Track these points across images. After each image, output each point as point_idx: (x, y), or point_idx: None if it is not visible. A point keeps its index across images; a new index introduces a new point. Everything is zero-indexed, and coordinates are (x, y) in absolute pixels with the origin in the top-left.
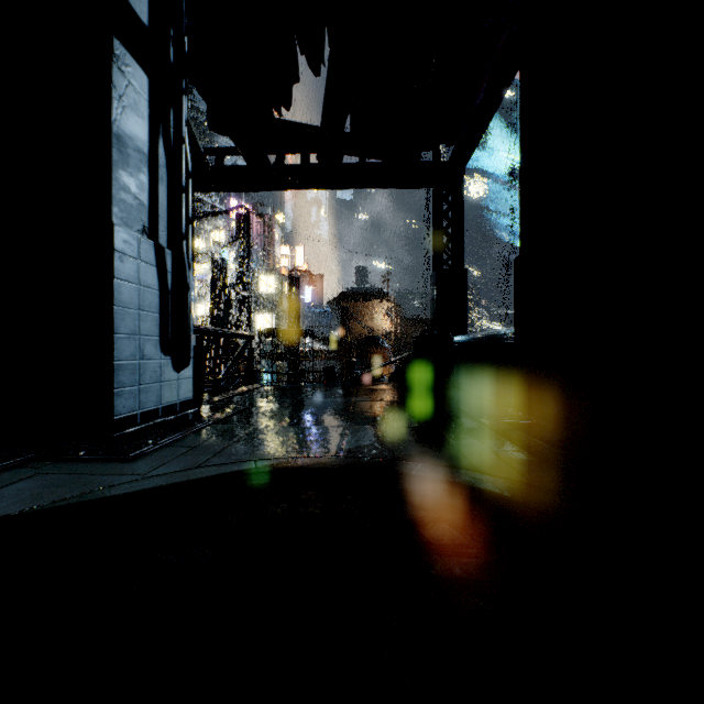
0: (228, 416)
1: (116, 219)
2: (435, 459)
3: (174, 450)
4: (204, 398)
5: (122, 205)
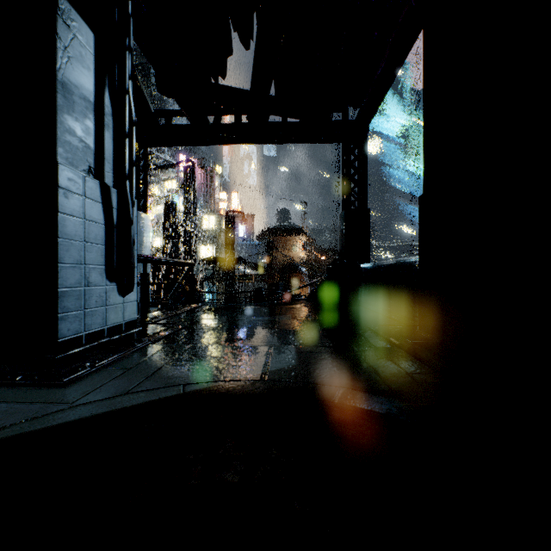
0: (167, 335)
1: (60, 159)
2: (355, 383)
3: (110, 372)
4: (149, 317)
5: (67, 146)
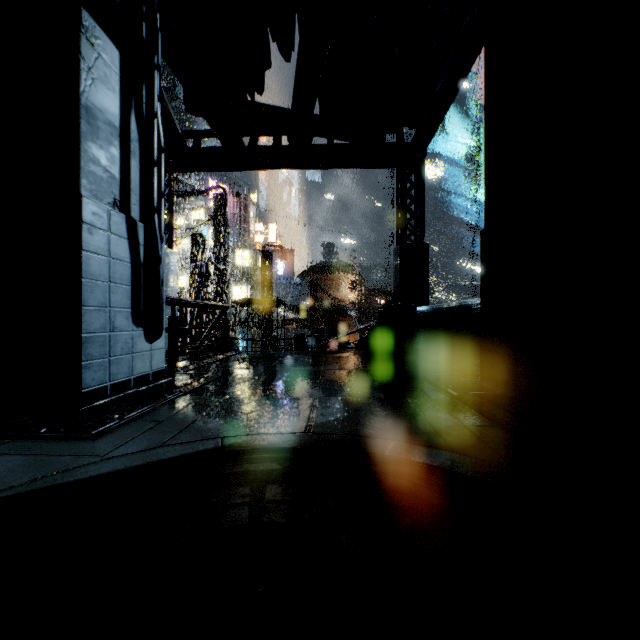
0: (199, 386)
1: (84, 191)
2: (407, 436)
3: (140, 425)
4: (178, 367)
5: (91, 177)
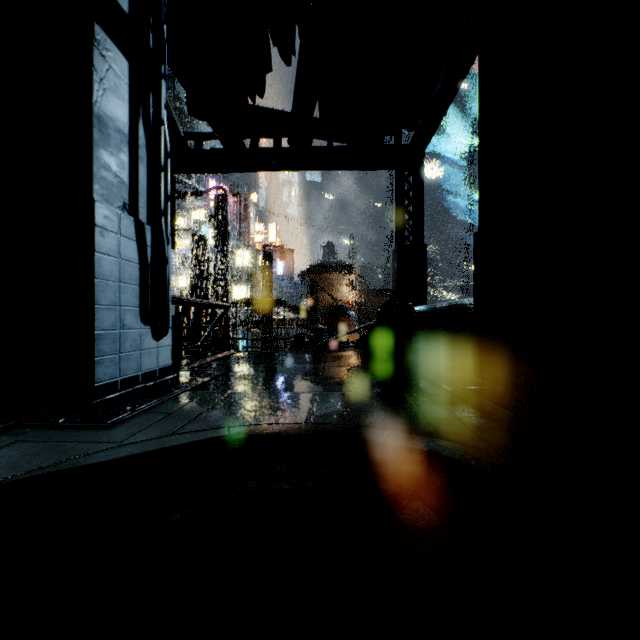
0: (204, 382)
1: (96, 196)
2: (401, 425)
3: (151, 416)
4: (182, 364)
5: (103, 182)
